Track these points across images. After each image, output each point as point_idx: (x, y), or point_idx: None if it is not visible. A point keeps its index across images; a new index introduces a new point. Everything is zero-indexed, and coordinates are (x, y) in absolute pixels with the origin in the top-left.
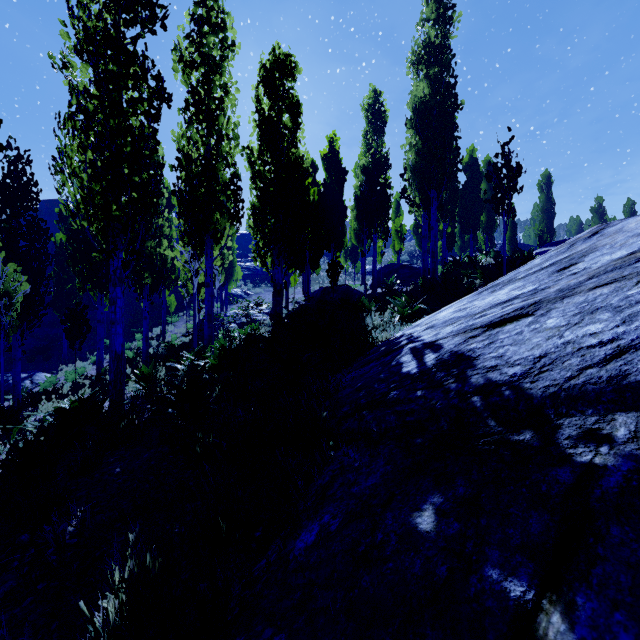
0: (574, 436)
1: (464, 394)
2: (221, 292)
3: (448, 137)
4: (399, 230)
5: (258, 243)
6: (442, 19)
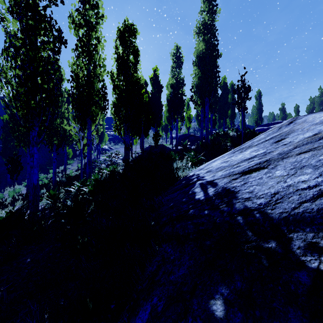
0: (302, 247)
1: (232, 214)
2: (97, 147)
3: (214, 71)
4: (189, 117)
5: (116, 122)
6: (211, 11)
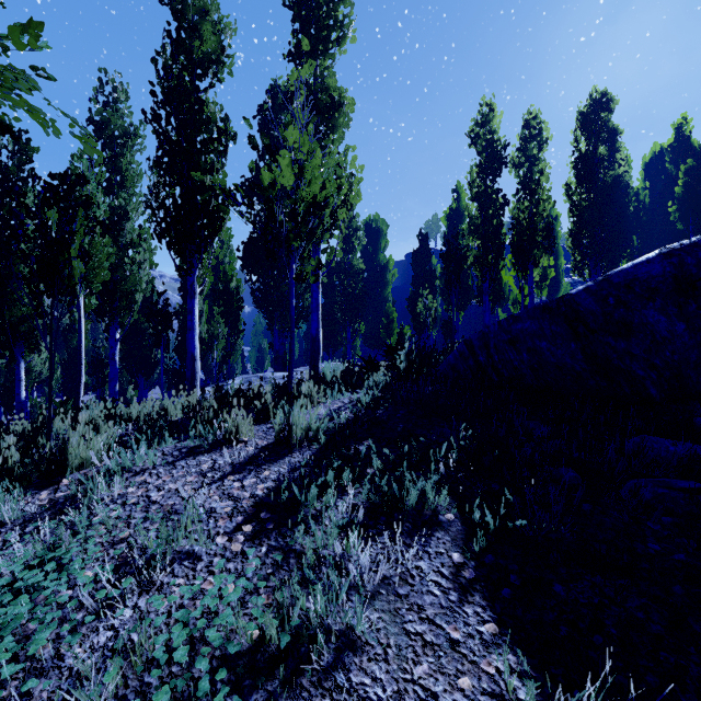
0: None
1: None
2: None
3: None
4: None
5: (575, 259)
6: None
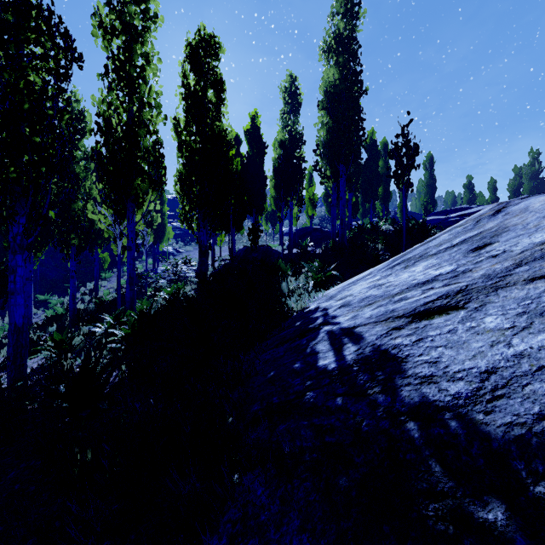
0: None
1: (396, 414)
2: (153, 250)
3: (355, 118)
4: (312, 198)
5: (184, 207)
6: (350, 13)
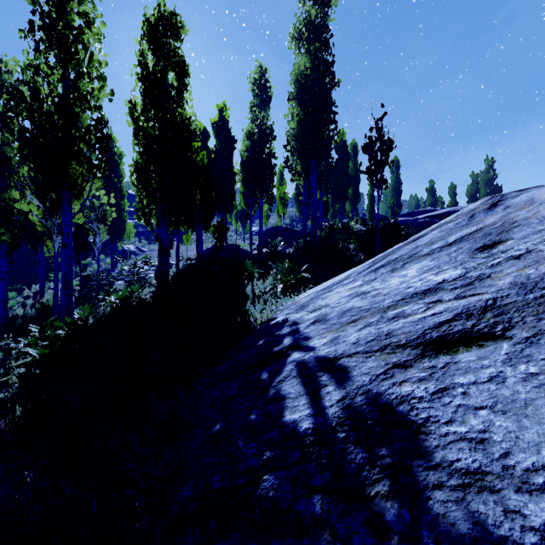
0: None
1: None
2: (111, 248)
3: (327, 111)
4: (283, 197)
5: (141, 201)
6: (321, 0)
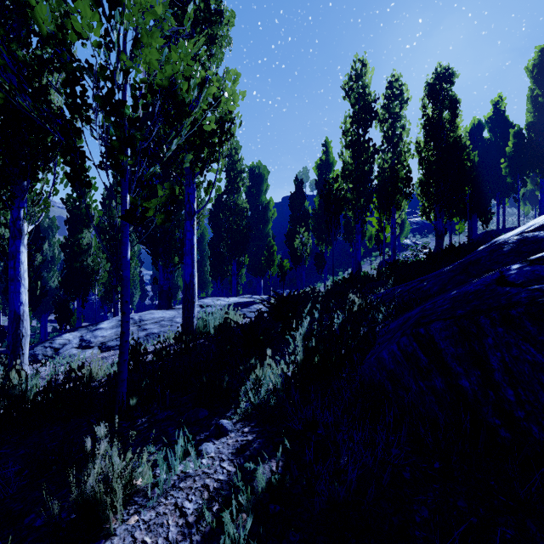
0: None
1: None
2: None
3: None
4: None
5: (423, 205)
6: None
